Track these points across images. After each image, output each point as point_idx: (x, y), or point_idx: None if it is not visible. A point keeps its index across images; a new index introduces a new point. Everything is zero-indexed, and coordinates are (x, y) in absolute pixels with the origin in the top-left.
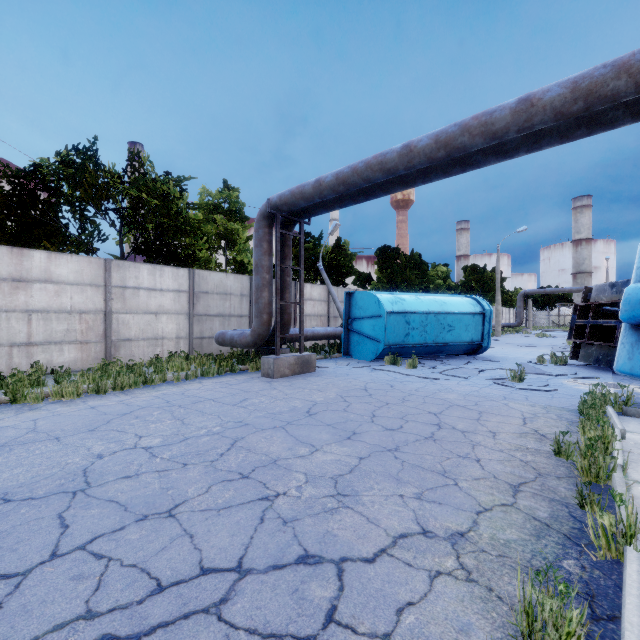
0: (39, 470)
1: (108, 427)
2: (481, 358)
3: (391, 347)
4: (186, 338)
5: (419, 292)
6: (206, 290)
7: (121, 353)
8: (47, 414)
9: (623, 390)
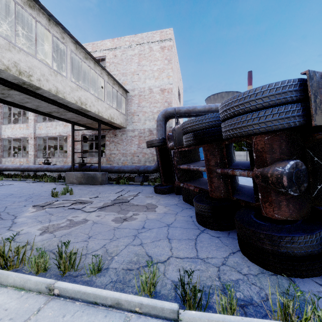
0: None
1: None
2: None
3: None
4: None
5: None
6: None
7: None
8: None
9: None
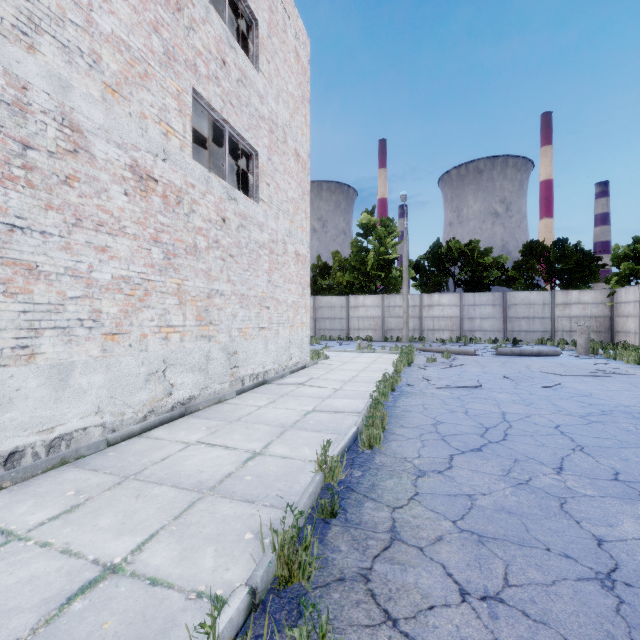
0: None
1: None
2: None
3: None
4: None
5: None
6: None
7: None
8: None
9: None
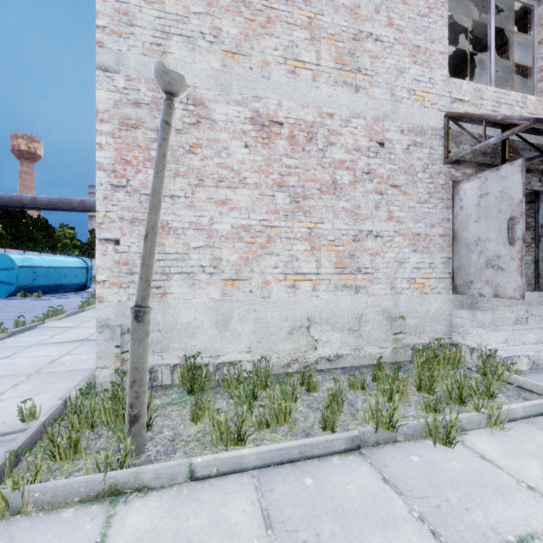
0: None
1: None
2: (86, 292)
3: (22, 287)
4: None
5: (46, 249)
6: None
7: None
8: None
9: None
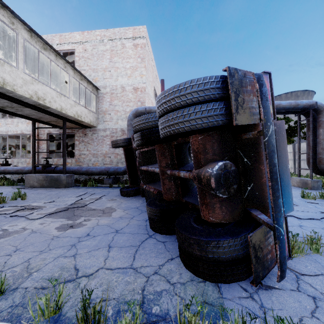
0: None
1: None
2: None
3: None
4: None
5: None
6: None
7: None
8: None
9: None
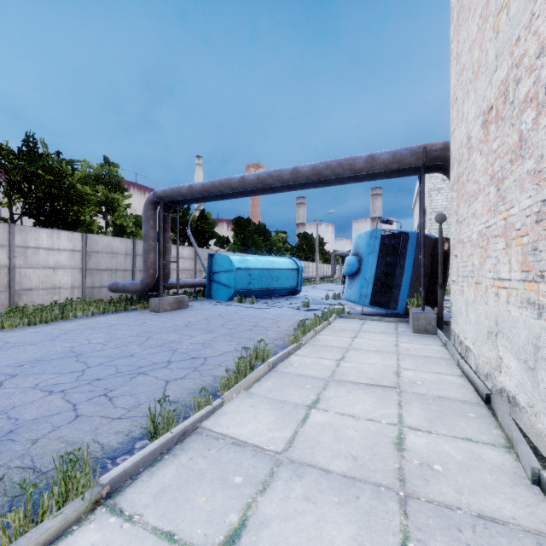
0: (42, 353)
1: (62, 338)
2: (296, 297)
3: (239, 291)
4: (80, 288)
5: (264, 252)
6: (97, 250)
7: (23, 300)
8: (4, 336)
9: (352, 309)
